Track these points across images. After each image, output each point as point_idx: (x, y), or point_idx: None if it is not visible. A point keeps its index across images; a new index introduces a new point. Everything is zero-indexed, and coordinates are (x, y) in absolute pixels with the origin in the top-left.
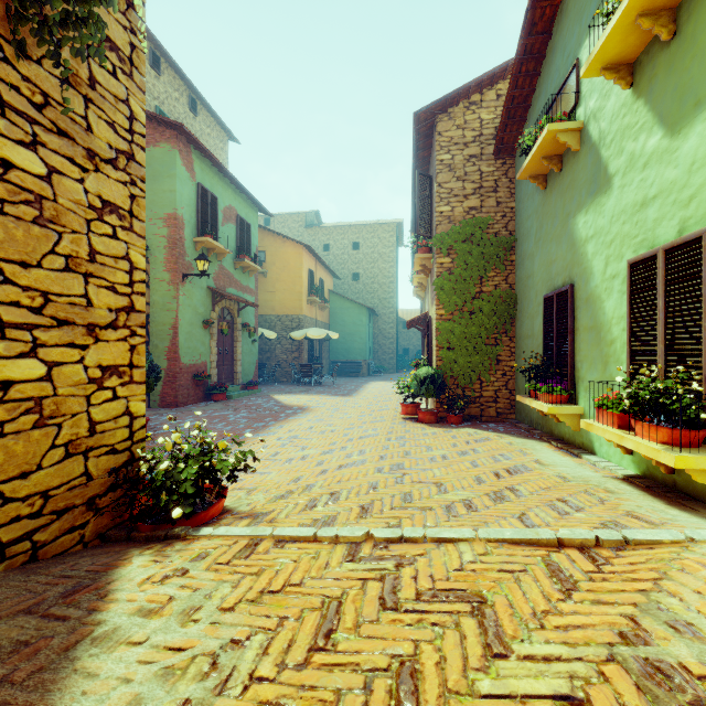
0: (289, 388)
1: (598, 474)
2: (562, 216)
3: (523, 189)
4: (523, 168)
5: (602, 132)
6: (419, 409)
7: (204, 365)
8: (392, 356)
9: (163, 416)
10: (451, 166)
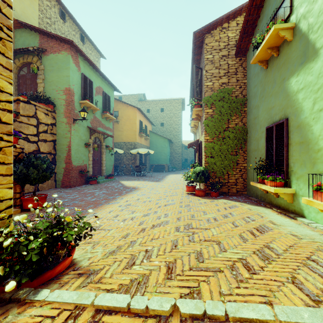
0: (129, 178)
1: (316, 233)
2: (278, 81)
3: (251, 71)
4: (255, 56)
5: (311, 24)
6: (196, 189)
7: (85, 166)
8: (179, 162)
9: (61, 192)
10: (212, 61)
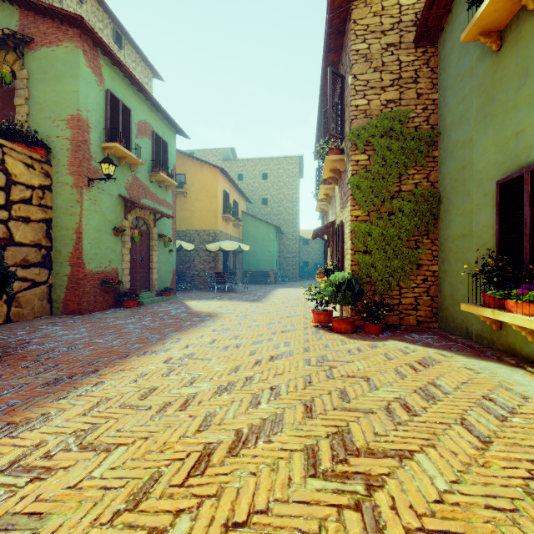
0: (204, 294)
1: None
2: None
3: (452, 72)
4: (476, 17)
5: None
6: (333, 317)
7: (115, 272)
8: (294, 267)
9: (55, 326)
10: (367, 55)
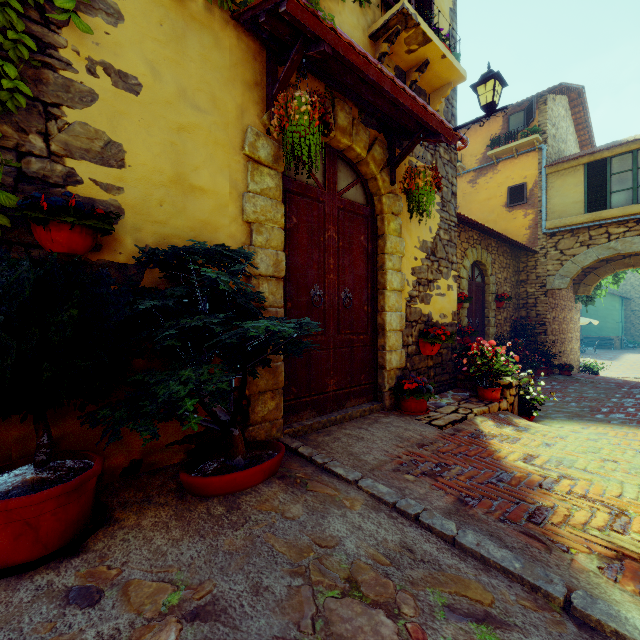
0: None
1: None
2: None
3: None
4: None
5: None
6: None
7: None
8: None
9: None
10: None
